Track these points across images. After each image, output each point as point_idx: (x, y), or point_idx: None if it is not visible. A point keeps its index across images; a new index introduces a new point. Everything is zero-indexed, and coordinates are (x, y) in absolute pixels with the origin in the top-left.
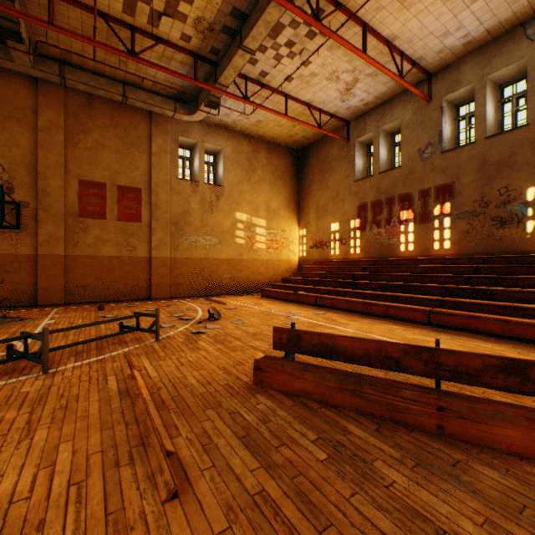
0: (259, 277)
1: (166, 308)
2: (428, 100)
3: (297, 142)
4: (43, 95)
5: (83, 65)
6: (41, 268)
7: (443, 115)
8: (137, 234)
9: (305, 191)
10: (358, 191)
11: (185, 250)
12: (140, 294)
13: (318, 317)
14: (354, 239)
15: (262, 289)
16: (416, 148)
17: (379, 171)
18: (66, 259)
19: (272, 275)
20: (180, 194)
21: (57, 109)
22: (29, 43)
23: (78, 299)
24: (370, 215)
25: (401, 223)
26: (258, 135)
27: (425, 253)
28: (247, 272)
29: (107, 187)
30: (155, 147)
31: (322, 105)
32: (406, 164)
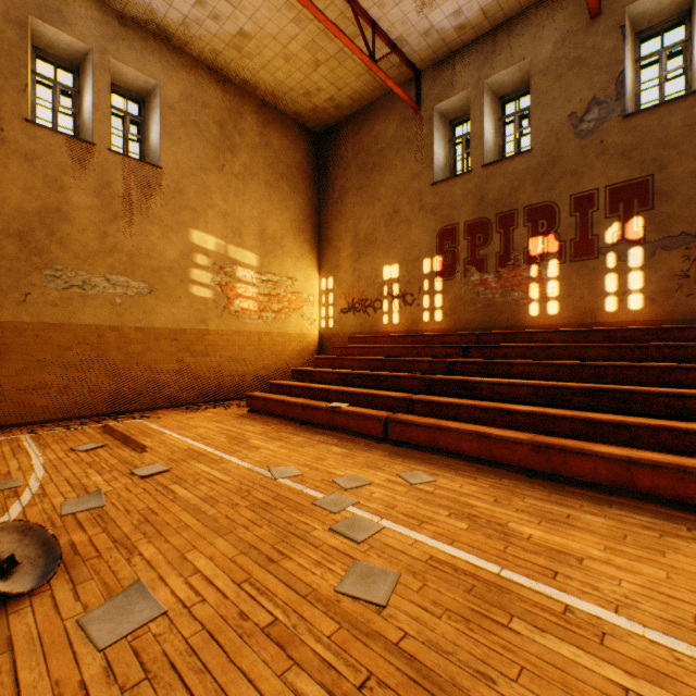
0: (244, 366)
1: None
2: (594, 13)
3: (318, 112)
4: None
5: None
6: None
7: (625, 43)
8: None
9: (332, 207)
10: (438, 202)
11: (52, 304)
12: None
13: (432, 506)
14: (430, 294)
15: (249, 395)
16: (565, 112)
17: (484, 163)
18: None
19: (271, 363)
20: (36, 162)
21: None
22: None
23: None
24: (465, 247)
25: (532, 261)
26: (242, 77)
27: (584, 320)
28: (218, 357)
29: None
30: None
31: (379, 11)
32: (543, 145)
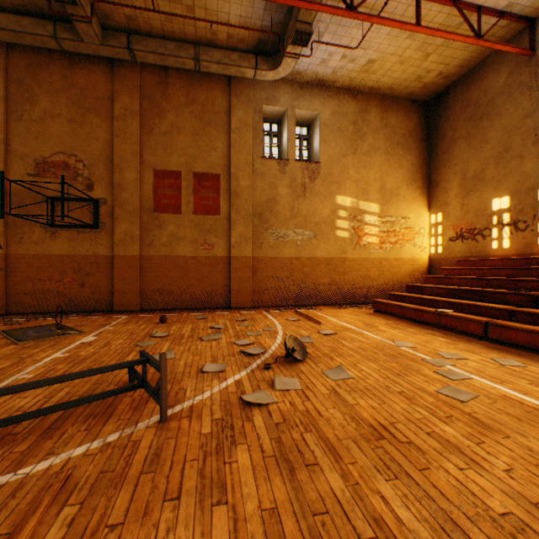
0: (369, 282)
1: (237, 326)
2: None
3: (427, 87)
4: (119, 80)
5: (151, 31)
6: (117, 270)
7: None
8: (215, 229)
9: (440, 157)
10: None
11: (271, 247)
12: (217, 302)
13: (515, 377)
14: None
15: (374, 301)
16: None
17: None
18: (141, 260)
19: (388, 280)
20: (265, 177)
21: (132, 93)
22: (91, 10)
23: (153, 305)
24: None
25: None
26: (368, 86)
27: None
28: (352, 275)
29: (182, 176)
30: (234, 122)
31: None
32: None
